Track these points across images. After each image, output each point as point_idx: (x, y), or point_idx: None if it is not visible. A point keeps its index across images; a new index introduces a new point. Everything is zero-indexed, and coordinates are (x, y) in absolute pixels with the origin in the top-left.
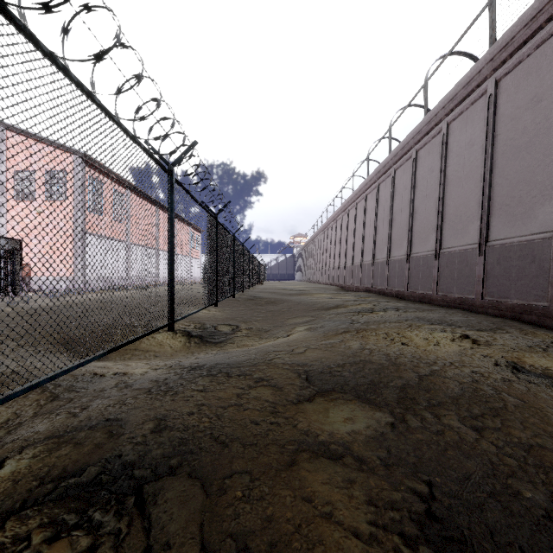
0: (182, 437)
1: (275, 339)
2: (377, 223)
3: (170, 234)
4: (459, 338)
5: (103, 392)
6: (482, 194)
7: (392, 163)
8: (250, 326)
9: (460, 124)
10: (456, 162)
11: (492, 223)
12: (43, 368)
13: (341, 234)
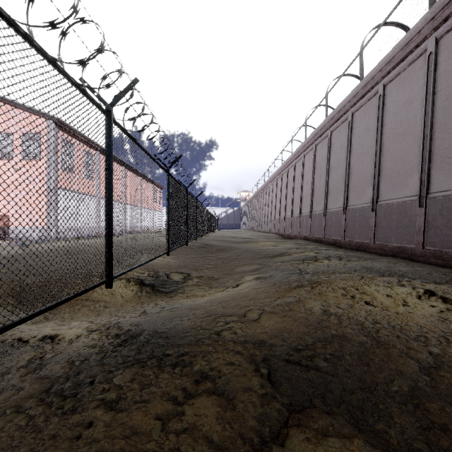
0: None
1: (224, 289)
2: (314, 179)
3: (108, 181)
4: (425, 295)
5: (2, 379)
6: (422, 149)
7: (329, 126)
8: (200, 273)
9: (397, 85)
10: (393, 120)
11: (433, 175)
12: None
13: (281, 190)
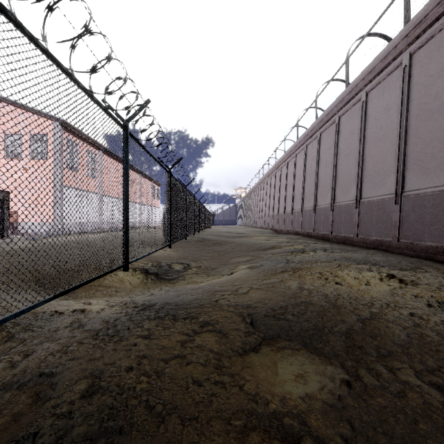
0: (113, 407)
1: (220, 276)
2: (305, 178)
3: (125, 184)
4: (386, 277)
5: (56, 333)
6: (398, 152)
7: (318, 128)
8: (199, 264)
9: (377, 93)
10: (374, 125)
11: (407, 176)
12: (8, 306)
13: (275, 187)
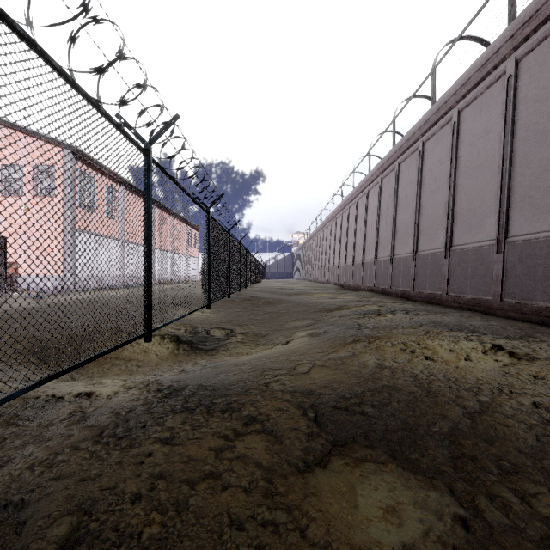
0: None
1: (273, 346)
2: (379, 219)
3: (147, 226)
4: (491, 350)
5: (47, 429)
6: (500, 186)
7: (396, 157)
8: (245, 329)
9: (473, 111)
10: (469, 152)
11: (512, 217)
12: None
13: (341, 232)
